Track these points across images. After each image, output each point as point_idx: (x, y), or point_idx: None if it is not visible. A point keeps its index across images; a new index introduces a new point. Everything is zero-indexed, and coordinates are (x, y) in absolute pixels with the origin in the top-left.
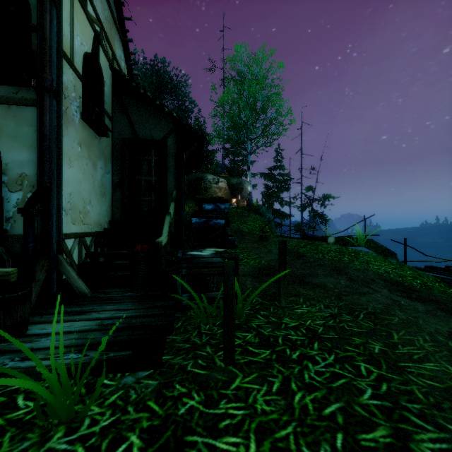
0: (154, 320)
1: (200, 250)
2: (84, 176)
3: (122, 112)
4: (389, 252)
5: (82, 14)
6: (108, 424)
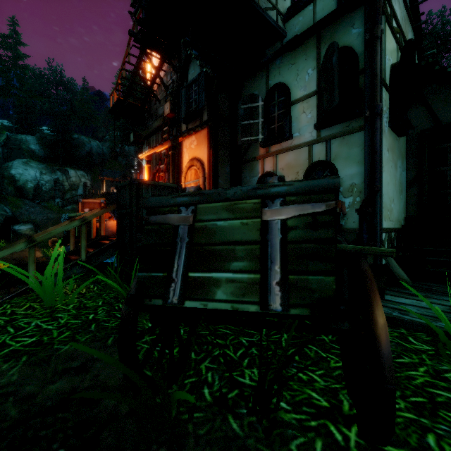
0: None
1: None
2: (389, 178)
3: (418, 104)
4: None
5: (388, 33)
6: None
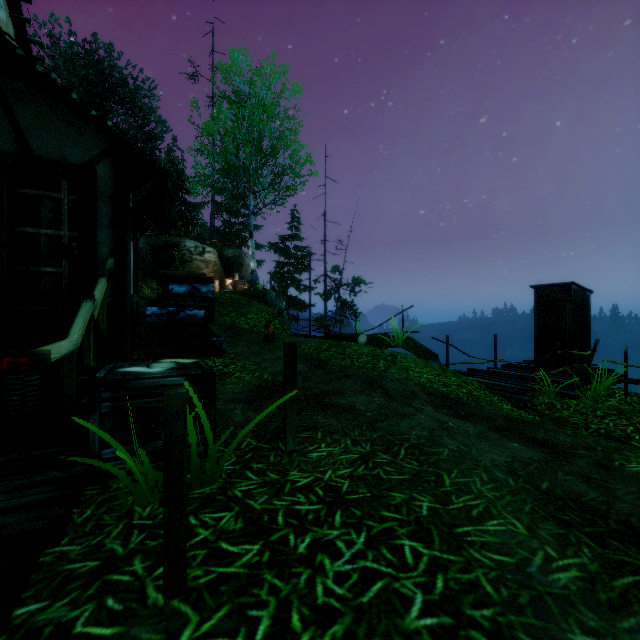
0: (16, 520)
1: (149, 362)
2: None
3: None
4: (430, 353)
5: None
6: None
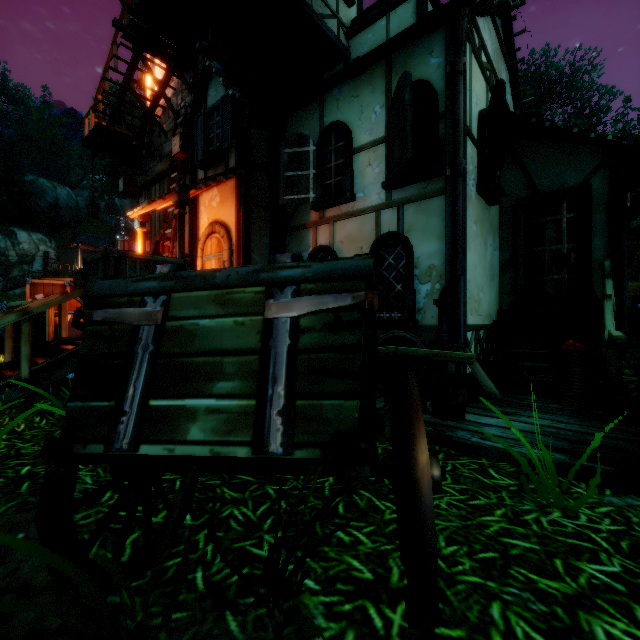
0: (624, 444)
1: None
2: (477, 259)
3: (513, 165)
4: None
5: (476, 69)
6: (614, 529)
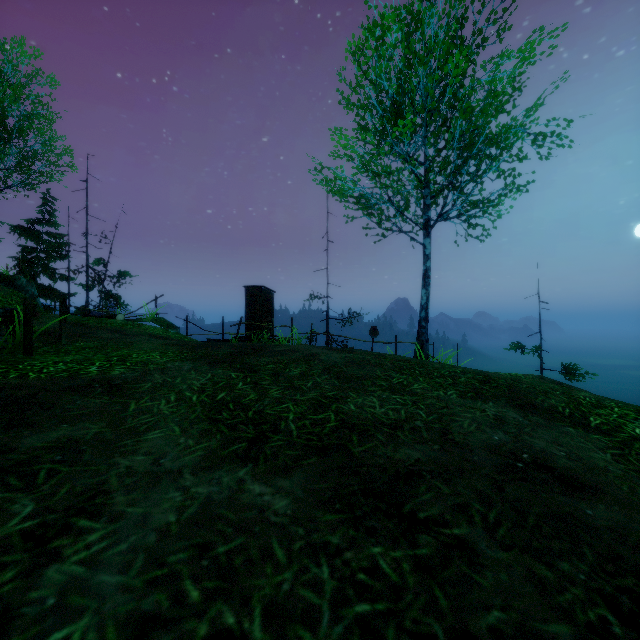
0: None
1: None
2: None
3: None
4: (173, 326)
5: None
6: None
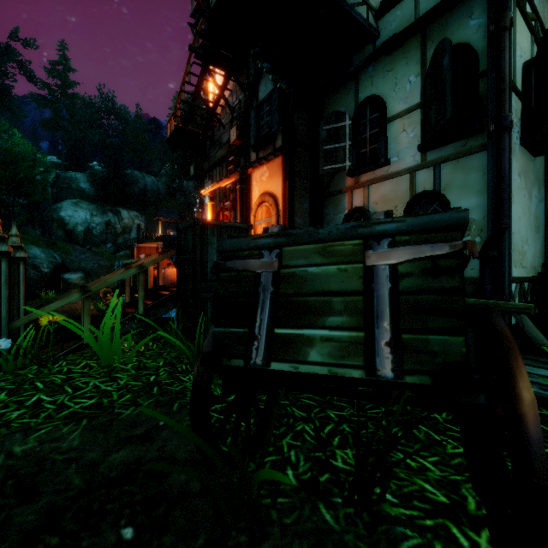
0: None
1: None
2: (521, 211)
3: None
4: None
5: (520, 22)
6: None
